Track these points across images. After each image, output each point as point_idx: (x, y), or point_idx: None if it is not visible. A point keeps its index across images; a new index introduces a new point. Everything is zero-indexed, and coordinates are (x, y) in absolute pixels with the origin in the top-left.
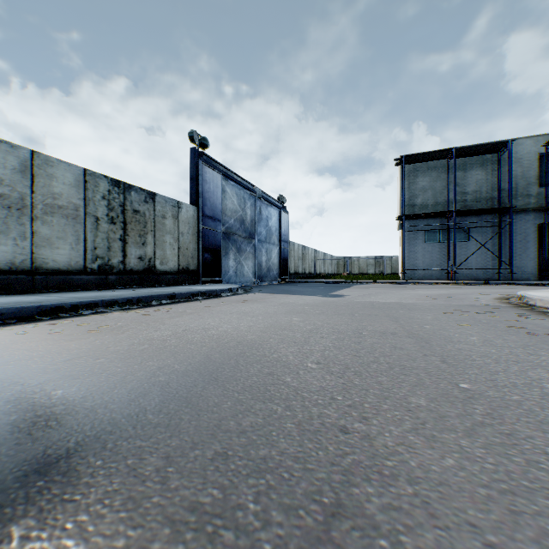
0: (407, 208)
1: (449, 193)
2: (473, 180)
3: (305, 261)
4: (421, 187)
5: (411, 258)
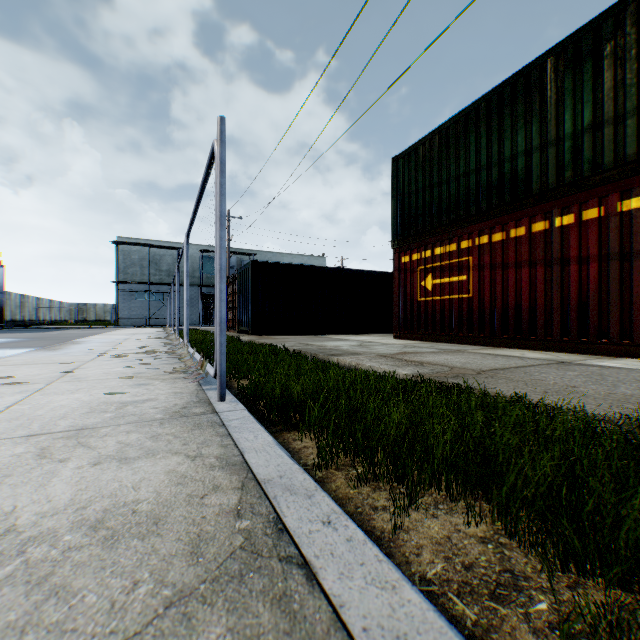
0: (123, 275)
1: (152, 269)
2: (166, 263)
3: (26, 309)
4: (134, 262)
5: (126, 310)
